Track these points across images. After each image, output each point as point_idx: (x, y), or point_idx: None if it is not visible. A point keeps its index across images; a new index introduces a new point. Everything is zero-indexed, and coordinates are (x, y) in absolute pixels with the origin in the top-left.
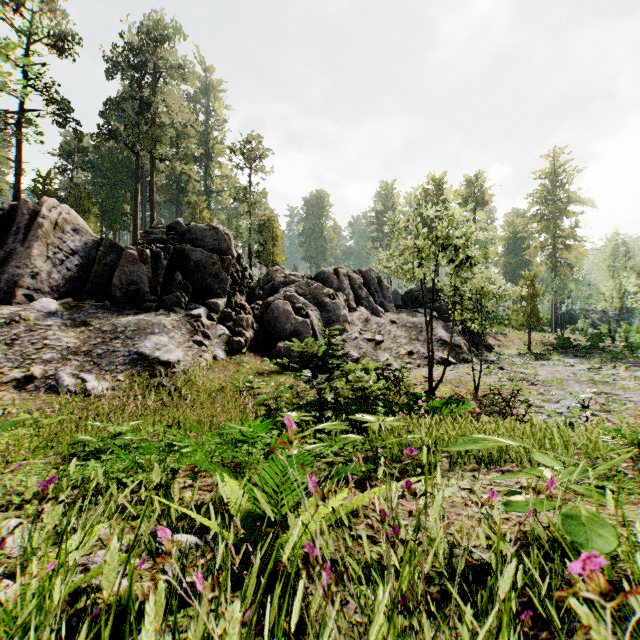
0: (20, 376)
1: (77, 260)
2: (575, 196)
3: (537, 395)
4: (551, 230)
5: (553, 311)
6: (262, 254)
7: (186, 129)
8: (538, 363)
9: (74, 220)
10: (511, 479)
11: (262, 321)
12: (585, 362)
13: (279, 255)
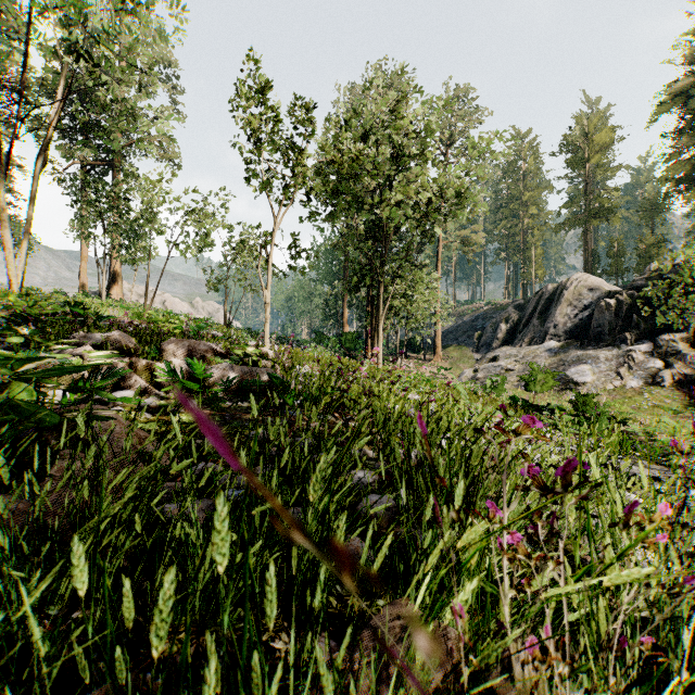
0: (515, 379)
1: (588, 312)
2: None
3: None
4: None
5: None
6: None
7: None
8: None
9: (591, 283)
10: None
11: None
12: None
13: None
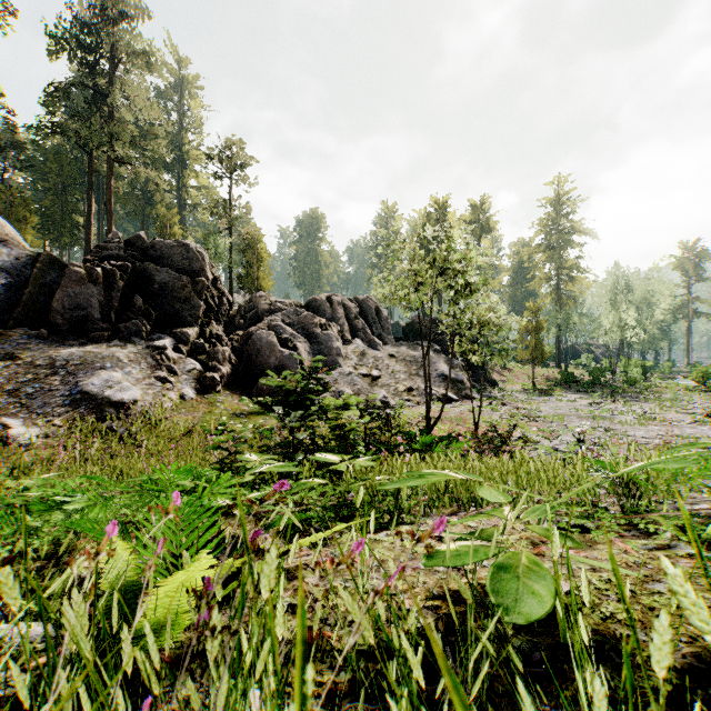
0: None
1: (6, 278)
2: (579, 226)
3: (538, 432)
4: (556, 261)
5: (558, 345)
6: (245, 278)
7: (153, 128)
8: (541, 399)
9: (2, 229)
10: (489, 522)
11: (242, 354)
12: (587, 397)
13: (265, 280)
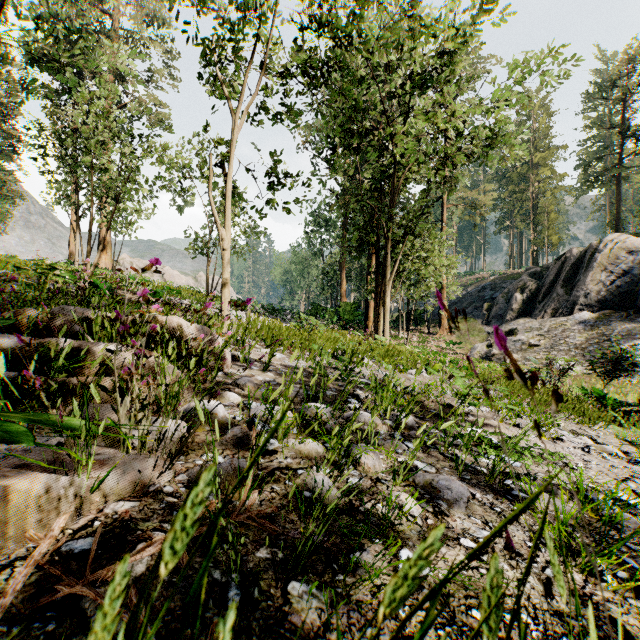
0: (543, 356)
1: (627, 277)
2: None
3: None
4: None
5: None
6: None
7: None
8: None
9: (630, 244)
10: None
11: None
12: None
13: None
